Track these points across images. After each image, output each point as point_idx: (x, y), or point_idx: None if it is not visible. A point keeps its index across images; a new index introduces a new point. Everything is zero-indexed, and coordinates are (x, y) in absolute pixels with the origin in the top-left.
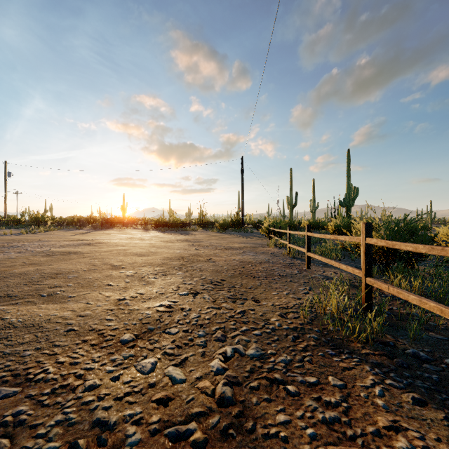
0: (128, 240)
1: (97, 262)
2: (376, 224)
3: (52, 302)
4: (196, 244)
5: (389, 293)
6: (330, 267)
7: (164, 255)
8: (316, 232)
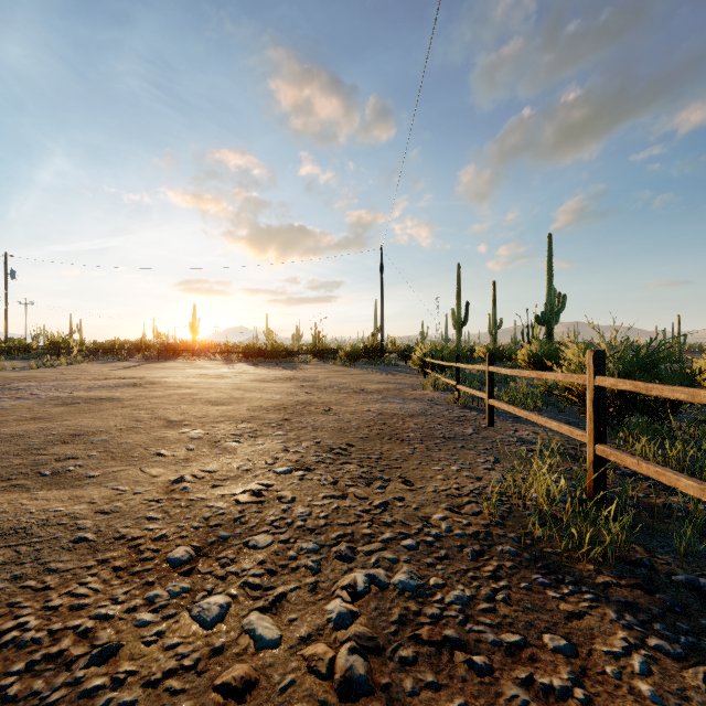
0: (199, 379)
1: (144, 415)
2: None
3: (59, 485)
4: (308, 385)
5: (627, 468)
6: (526, 423)
7: (255, 403)
8: (498, 365)
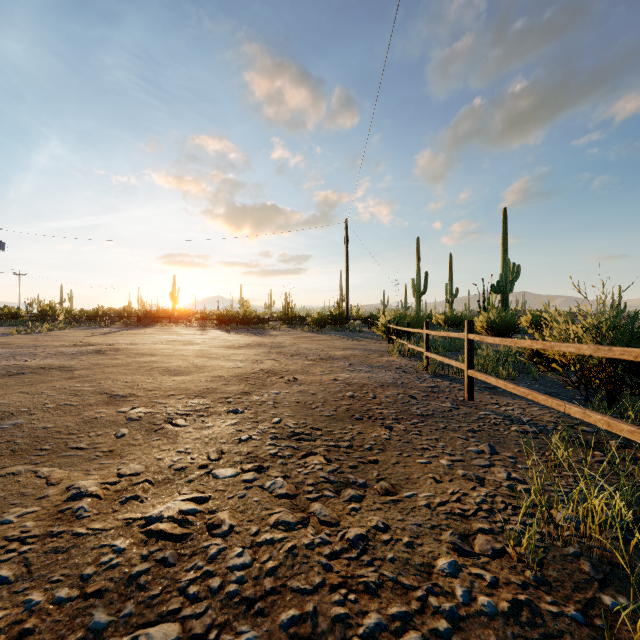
0: (167, 345)
1: (86, 389)
2: (546, 319)
3: None
4: (275, 351)
5: None
6: (505, 395)
7: (215, 373)
8: (456, 331)
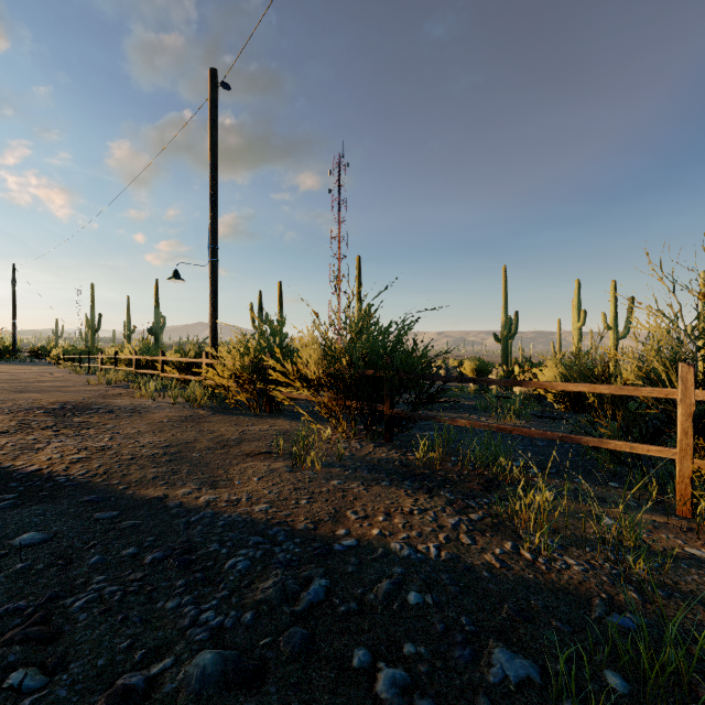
0: None
1: None
2: None
3: None
4: None
5: None
6: None
7: None
8: None
